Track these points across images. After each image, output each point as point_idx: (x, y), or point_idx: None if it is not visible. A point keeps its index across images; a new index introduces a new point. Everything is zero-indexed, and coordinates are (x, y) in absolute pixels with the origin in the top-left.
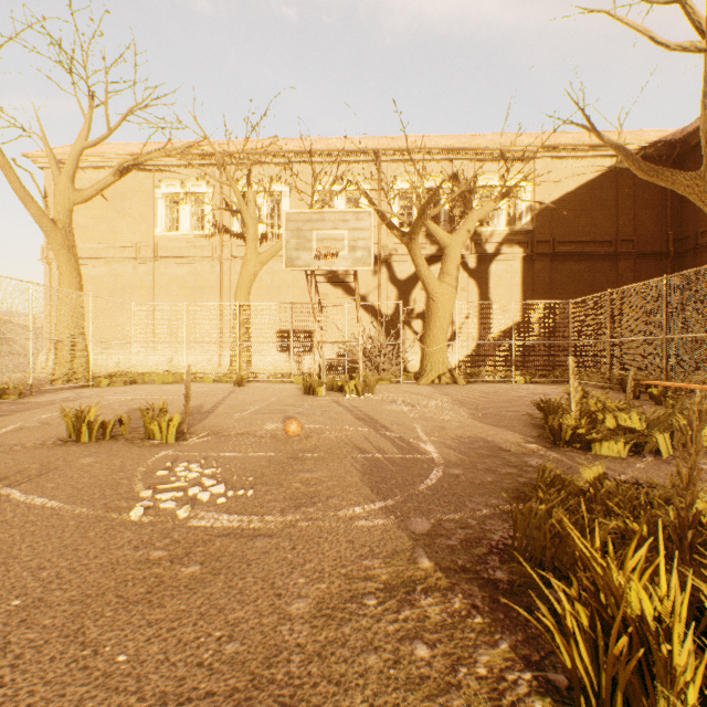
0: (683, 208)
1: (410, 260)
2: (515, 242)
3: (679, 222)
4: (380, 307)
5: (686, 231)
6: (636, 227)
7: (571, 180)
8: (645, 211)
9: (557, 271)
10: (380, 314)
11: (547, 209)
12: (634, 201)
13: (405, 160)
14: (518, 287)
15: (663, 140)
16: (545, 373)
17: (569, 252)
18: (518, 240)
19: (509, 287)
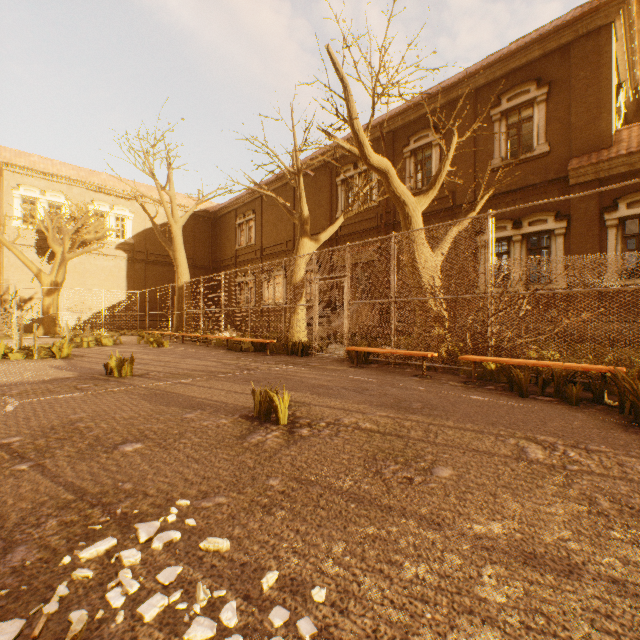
0: (217, 246)
1: (34, 250)
2: (122, 249)
3: (217, 253)
4: (3, 283)
5: (218, 258)
6: (196, 251)
7: (160, 218)
8: (200, 244)
9: (151, 270)
10: (3, 288)
11: (144, 232)
12: (195, 238)
13: (30, 175)
14: (125, 278)
15: (207, 210)
16: (127, 331)
17: (158, 260)
18: (125, 248)
19: (118, 277)
